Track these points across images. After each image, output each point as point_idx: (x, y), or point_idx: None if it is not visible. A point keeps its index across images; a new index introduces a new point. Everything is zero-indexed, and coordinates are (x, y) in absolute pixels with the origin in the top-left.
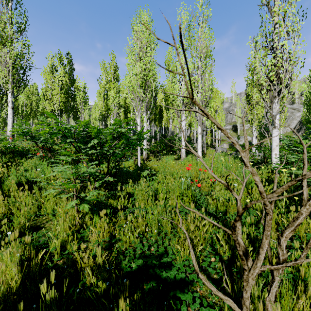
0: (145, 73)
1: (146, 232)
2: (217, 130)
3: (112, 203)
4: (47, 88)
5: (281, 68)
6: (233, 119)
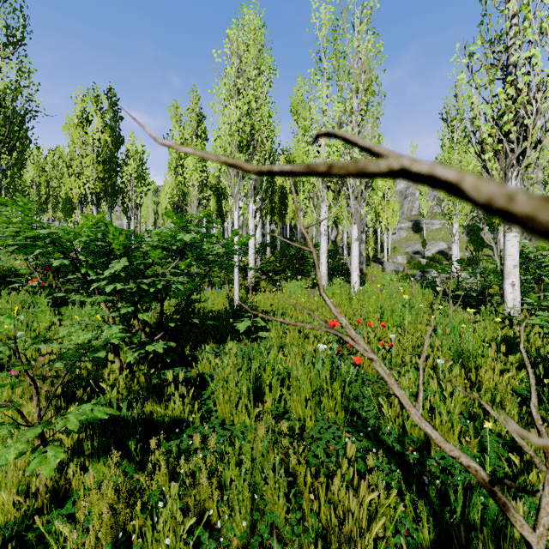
0: (247, 120)
1: (221, 518)
2: (386, 231)
3: (154, 411)
4: (73, 153)
5: (526, 106)
6: (413, 211)
